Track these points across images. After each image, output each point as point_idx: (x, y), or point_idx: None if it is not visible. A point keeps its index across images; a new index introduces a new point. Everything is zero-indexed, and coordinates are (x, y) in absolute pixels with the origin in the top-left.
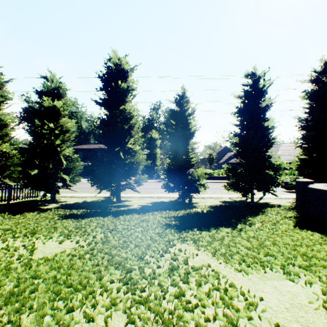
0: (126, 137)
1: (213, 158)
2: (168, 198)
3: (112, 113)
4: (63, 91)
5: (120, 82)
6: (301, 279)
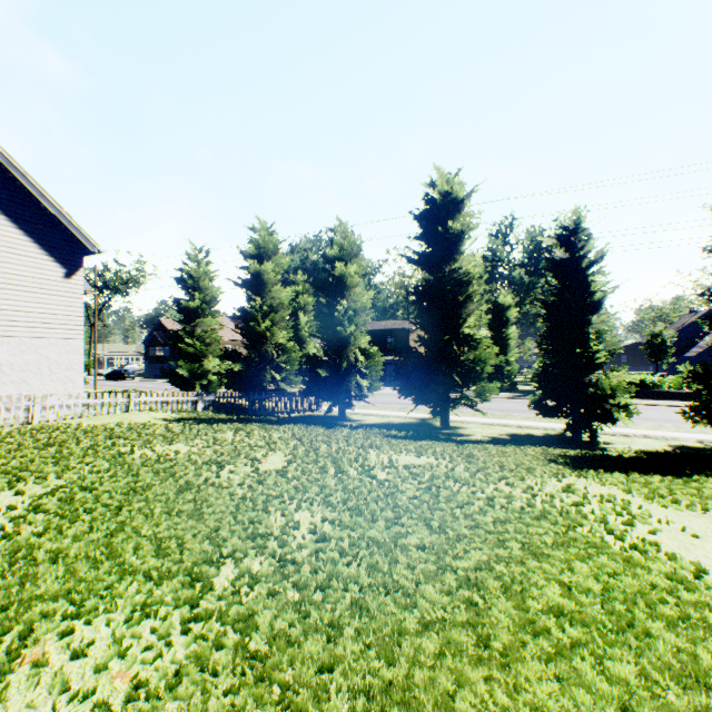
0: (460, 316)
1: (665, 344)
2: (541, 430)
3: (436, 277)
4: (357, 248)
5: (448, 220)
6: None
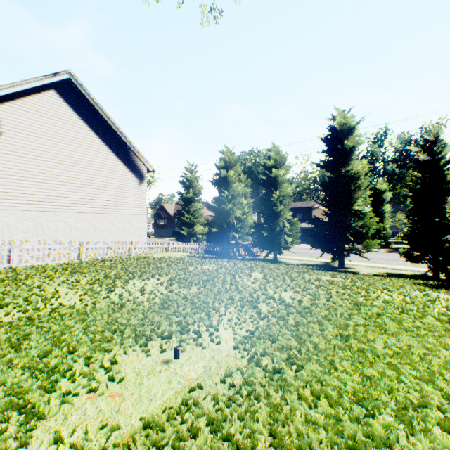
0: (352, 199)
1: None
2: (409, 271)
3: (336, 176)
4: (284, 159)
5: (343, 139)
6: None
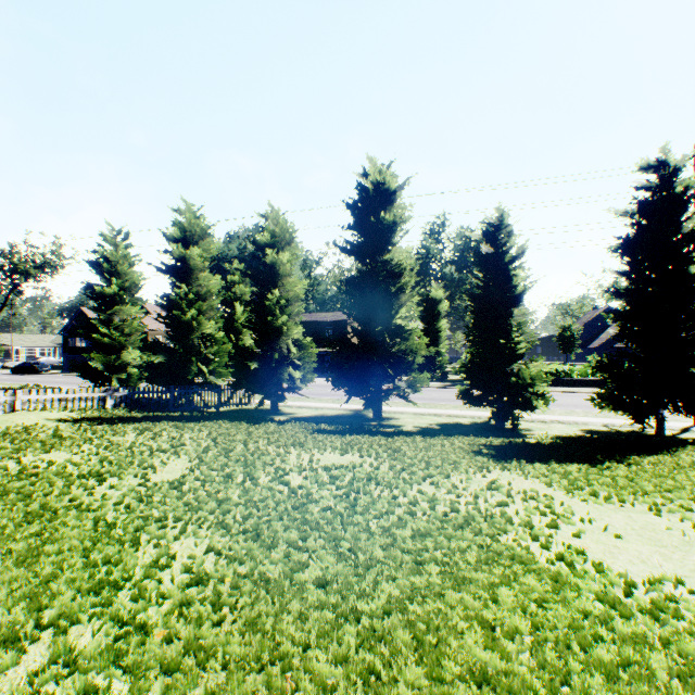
0: (392, 307)
1: (574, 337)
2: (468, 418)
3: (369, 268)
4: (290, 235)
5: (381, 211)
6: (673, 517)
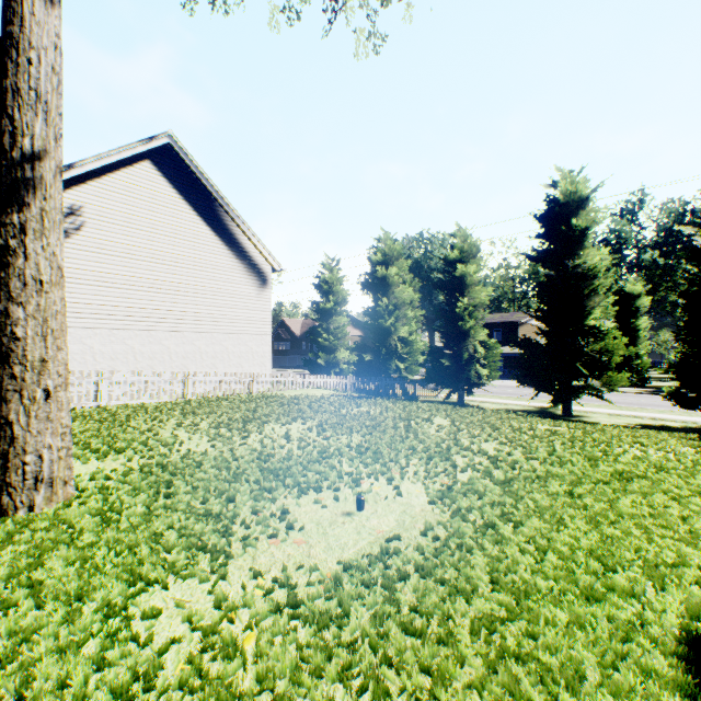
0: (584, 309)
1: None
2: (678, 422)
3: (558, 273)
4: (476, 249)
5: (571, 217)
6: None
